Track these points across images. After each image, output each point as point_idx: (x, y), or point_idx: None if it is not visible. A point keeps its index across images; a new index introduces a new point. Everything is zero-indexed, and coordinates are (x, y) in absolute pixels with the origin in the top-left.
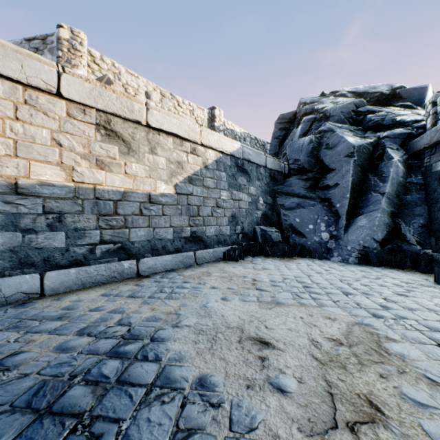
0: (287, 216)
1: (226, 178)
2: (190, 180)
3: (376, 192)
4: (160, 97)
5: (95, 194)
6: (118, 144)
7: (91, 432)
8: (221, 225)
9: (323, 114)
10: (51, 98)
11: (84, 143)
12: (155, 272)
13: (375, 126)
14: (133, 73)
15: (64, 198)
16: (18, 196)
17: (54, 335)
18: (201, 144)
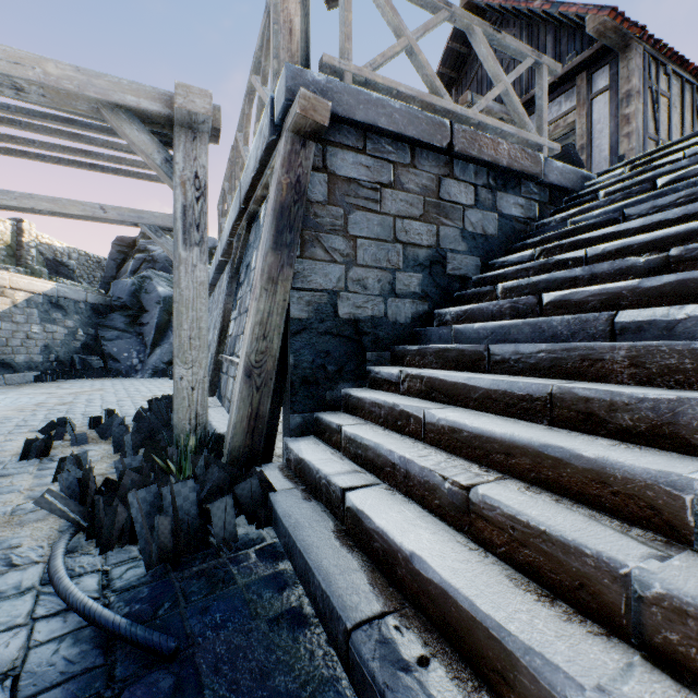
0: (107, 346)
1: (39, 314)
2: None
3: (171, 331)
4: None
5: None
6: None
7: None
8: (32, 354)
9: (152, 258)
10: None
11: None
12: None
13: None
14: None
15: None
16: None
17: None
18: (11, 288)
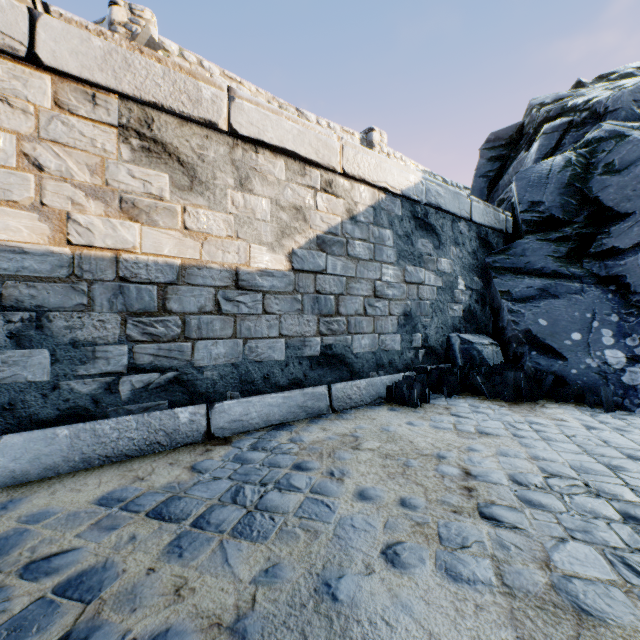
0: (517, 314)
1: (393, 241)
2: (321, 244)
3: None
4: None
5: (117, 271)
6: (169, 168)
7: None
8: (382, 333)
9: (589, 112)
10: (17, 68)
11: (94, 164)
12: (246, 430)
13: None
14: (234, 76)
15: (47, 278)
16: None
17: None
18: (343, 173)
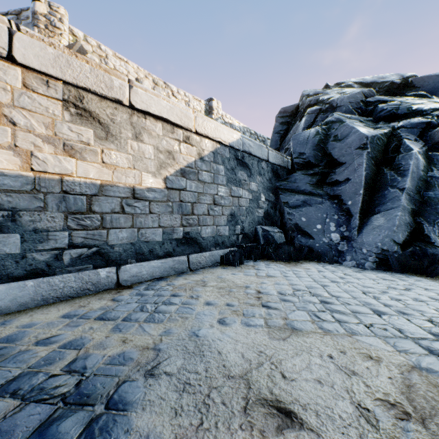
0: (291, 214)
1: (224, 172)
2: (183, 173)
3: (394, 187)
4: (152, 85)
5: (62, 187)
6: (93, 126)
7: None
8: (218, 225)
9: (329, 105)
10: None
11: (48, 123)
12: (140, 281)
13: (388, 116)
14: (122, 57)
15: (19, 191)
16: None
17: None
18: (196, 132)
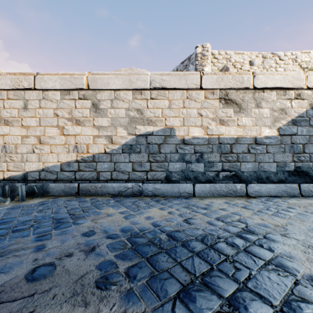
0: None
1: None
2: (294, 122)
3: None
4: (261, 60)
5: (218, 141)
6: (232, 107)
7: (234, 265)
8: None
9: None
10: (197, 92)
11: (213, 111)
12: (260, 195)
13: None
14: (239, 52)
15: (203, 144)
16: (184, 145)
17: (204, 216)
18: (307, 88)
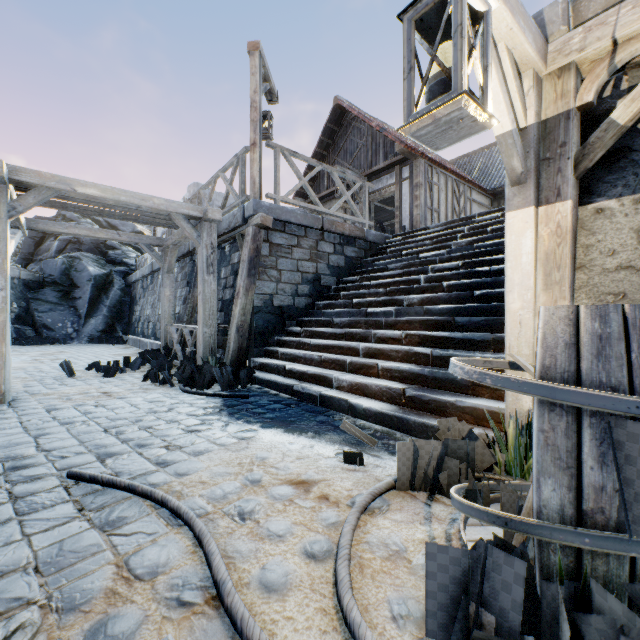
0: (41, 317)
1: None
2: None
3: (103, 305)
4: None
5: None
6: None
7: None
8: None
9: (78, 240)
10: None
11: None
12: None
13: (112, 261)
14: None
15: None
16: None
17: None
18: None
